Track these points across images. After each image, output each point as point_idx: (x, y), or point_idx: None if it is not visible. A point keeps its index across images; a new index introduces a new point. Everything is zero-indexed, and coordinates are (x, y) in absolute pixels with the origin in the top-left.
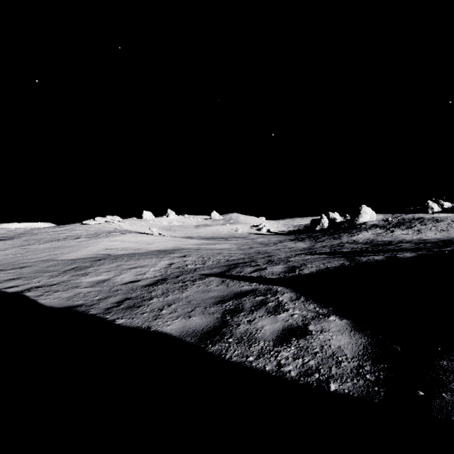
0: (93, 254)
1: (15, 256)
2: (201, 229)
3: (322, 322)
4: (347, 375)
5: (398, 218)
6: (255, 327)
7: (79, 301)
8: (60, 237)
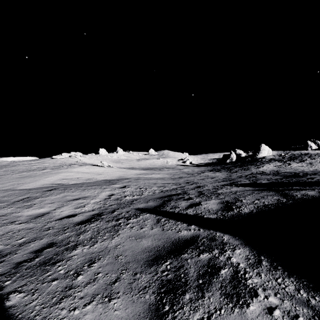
0: (49, 183)
1: None
2: (141, 162)
3: None
4: None
5: (289, 153)
6: None
7: None
8: (32, 168)
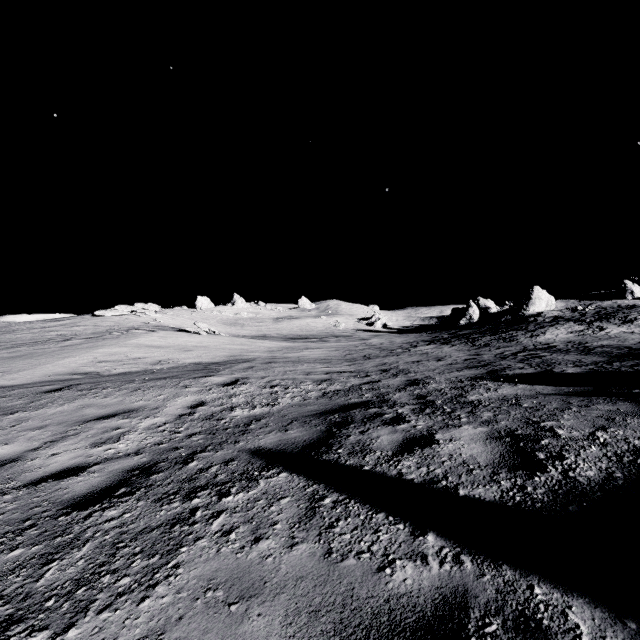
0: (65, 373)
1: None
2: (282, 323)
3: None
4: None
5: (592, 306)
6: None
7: None
8: (46, 337)
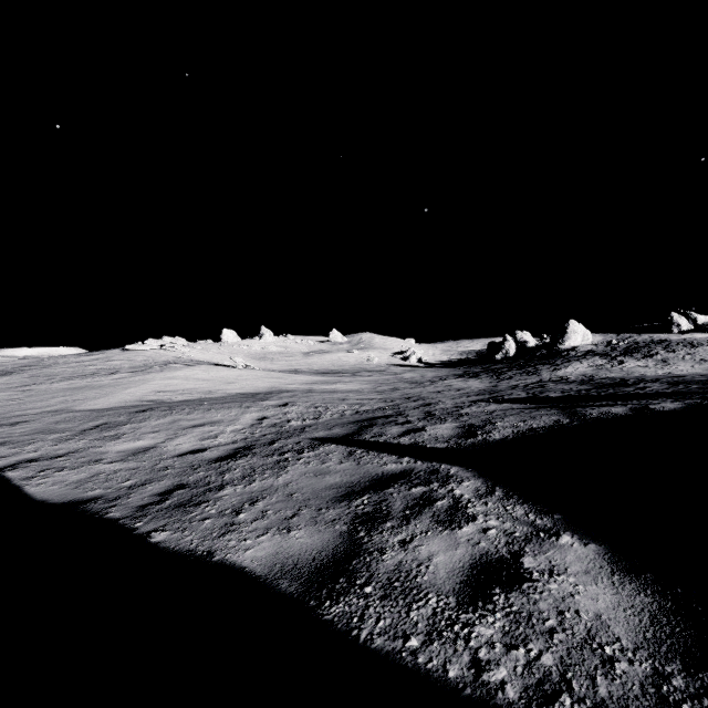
0: (135, 400)
1: (8, 403)
2: (313, 358)
3: (547, 549)
4: (638, 703)
5: (627, 340)
6: (415, 557)
7: (94, 491)
8: (87, 371)
